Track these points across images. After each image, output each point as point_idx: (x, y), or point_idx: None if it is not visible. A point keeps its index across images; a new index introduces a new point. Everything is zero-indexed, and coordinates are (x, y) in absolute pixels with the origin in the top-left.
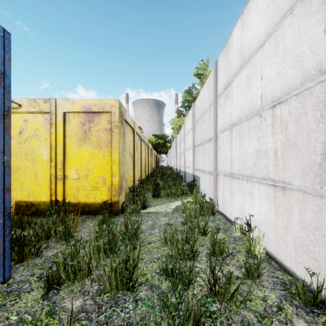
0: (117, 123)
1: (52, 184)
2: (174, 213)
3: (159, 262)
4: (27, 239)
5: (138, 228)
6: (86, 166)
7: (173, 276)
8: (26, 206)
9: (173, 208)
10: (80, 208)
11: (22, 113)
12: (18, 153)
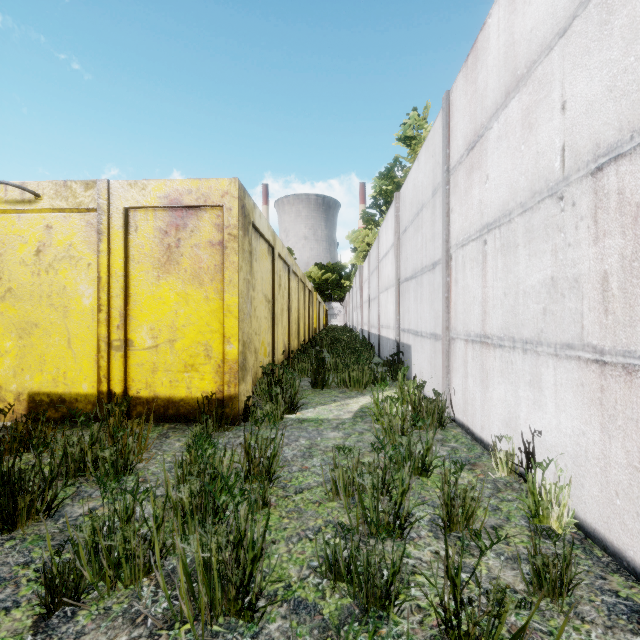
0: (236, 230)
1: (102, 358)
2: (357, 421)
3: (320, 539)
4: (26, 477)
5: (274, 458)
6: (171, 322)
7: (353, 582)
8: (49, 402)
9: (354, 410)
10: (158, 409)
11: (41, 212)
12: (33, 293)
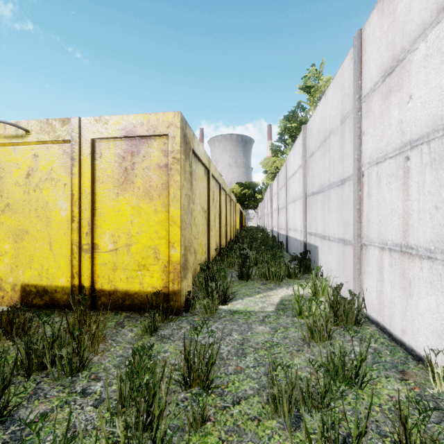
0: (178, 154)
1: (74, 259)
2: (280, 315)
3: None
4: None
5: (212, 366)
6: (127, 230)
7: None
8: (36, 292)
9: (275, 303)
10: (117, 300)
11: (30, 144)
12: (25, 207)
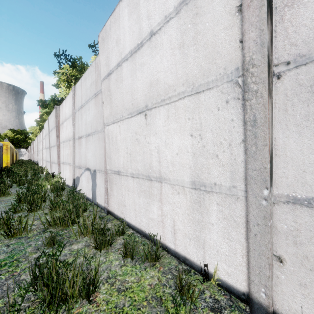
0: (9, 148)
1: None
2: None
3: None
4: None
5: None
6: None
7: None
8: None
9: None
10: None
11: None
12: None
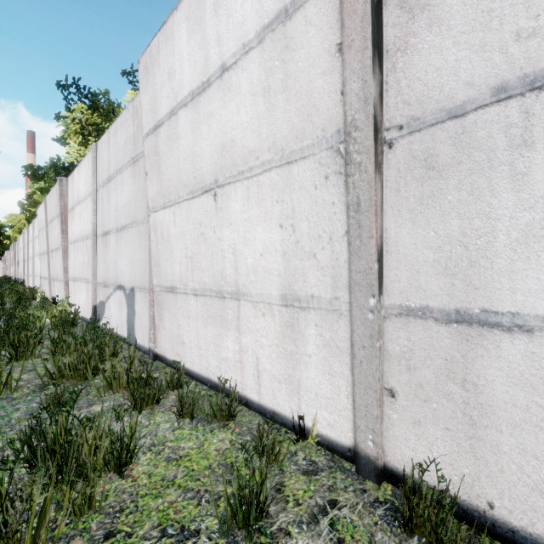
0: None
1: None
2: None
3: None
4: None
5: None
6: None
7: None
8: None
9: None
10: None
11: None
12: None
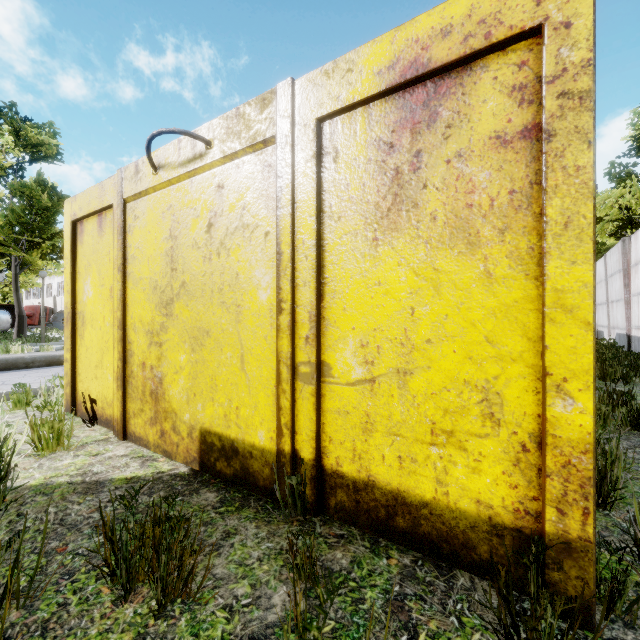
0: (585, 76)
1: (283, 394)
2: None
3: None
4: None
5: None
6: (399, 331)
7: None
8: (220, 449)
9: None
10: (374, 508)
11: (212, 168)
12: (205, 287)
